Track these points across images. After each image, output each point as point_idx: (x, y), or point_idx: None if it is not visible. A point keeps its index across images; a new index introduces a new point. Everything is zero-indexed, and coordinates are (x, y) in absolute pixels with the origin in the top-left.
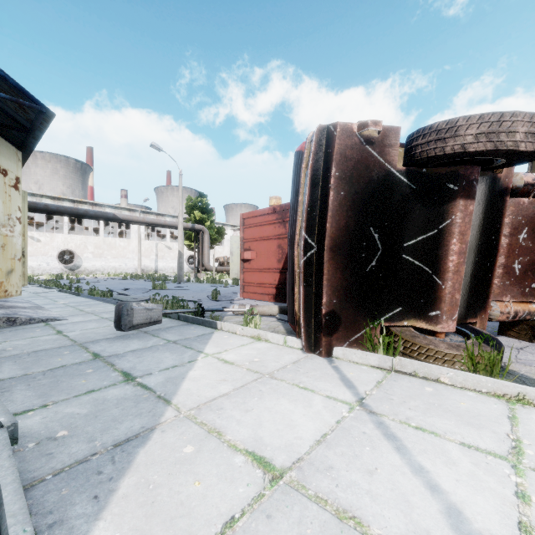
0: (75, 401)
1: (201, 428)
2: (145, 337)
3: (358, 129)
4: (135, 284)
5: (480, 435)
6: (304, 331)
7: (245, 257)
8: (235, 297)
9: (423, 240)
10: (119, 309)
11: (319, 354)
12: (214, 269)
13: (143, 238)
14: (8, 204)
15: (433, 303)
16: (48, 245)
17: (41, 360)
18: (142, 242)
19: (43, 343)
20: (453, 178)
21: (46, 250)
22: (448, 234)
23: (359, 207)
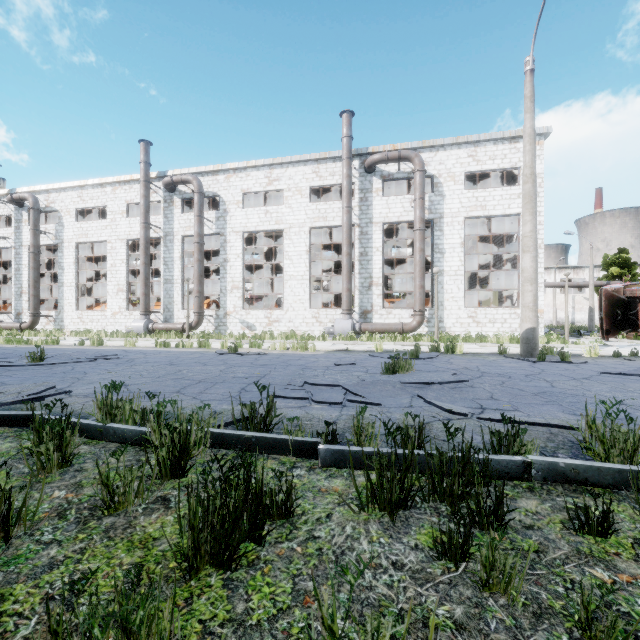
0: None
1: None
2: None
3: (609, 290)
4: None
5: (610, 342)
6: (601, 334)
7: None
8: None
9: (634, 312)
10: (550, 330)
11: (605, 340)
12: None
13: (558, 292)
14: None
15: (638, 328)
16: None
17: None
18: (557, 296)
19: None
20: (637, 298)
21: None
22: (638, 311)
23: (612, 305)
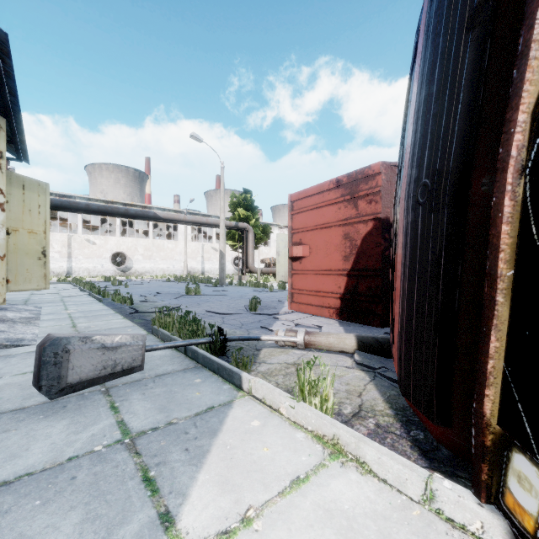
0: None
1: None
2: (90, 410)
3: None
4: (174, 287)
5: None
6: None
7: (294, 254)
8: (280, 307)
9: None
10: (39, 352)
11: None
12: (259, 271)
13: (190, 240)
14: None
15: None
16: (102, 247)
17: None
18: (189, 243)
19: None
20: None
21: (100, 252)
22: None
23: None
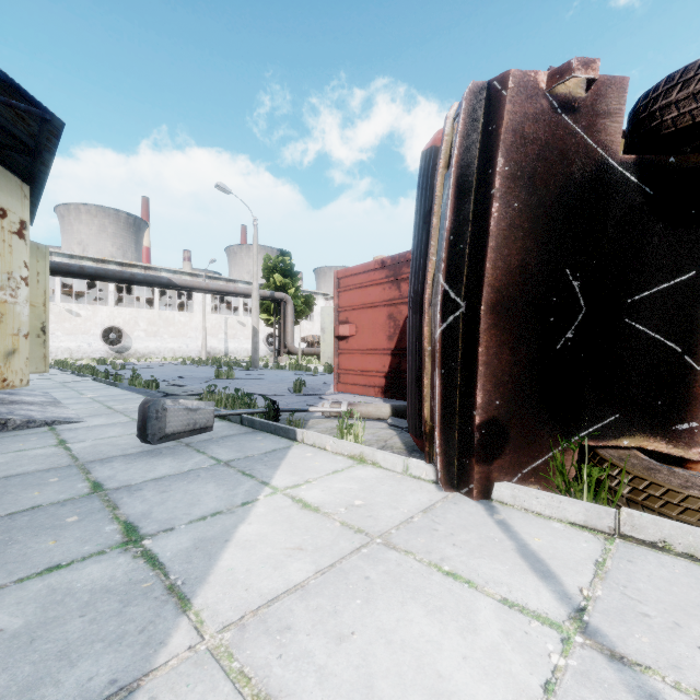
0: (13, 594)
1: (236, 692)
2: (183, 453)
3: (548, 83)
4: (195, 371)
5: None
6: (441, 453)
7: (340, 333)
8: (326, 389)
9: (665, 291)
10: (144, 410)
11: (468, 493)
12: (300, 352)
13: (209, 312)
14: (8, 257)
15: (683, 406)
16: (89, 321)
17: (6, 495)
18: (208, 316)
19: (28, 462)
20: None
21: (87, 327)
22: None
23: (547, 231)
